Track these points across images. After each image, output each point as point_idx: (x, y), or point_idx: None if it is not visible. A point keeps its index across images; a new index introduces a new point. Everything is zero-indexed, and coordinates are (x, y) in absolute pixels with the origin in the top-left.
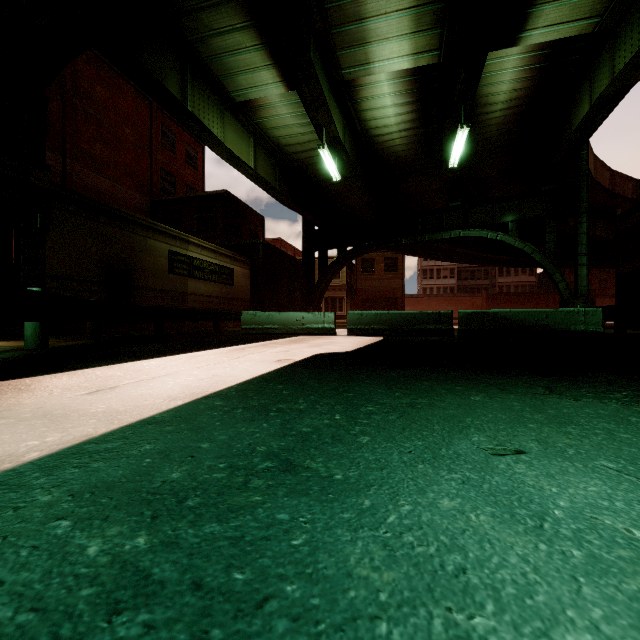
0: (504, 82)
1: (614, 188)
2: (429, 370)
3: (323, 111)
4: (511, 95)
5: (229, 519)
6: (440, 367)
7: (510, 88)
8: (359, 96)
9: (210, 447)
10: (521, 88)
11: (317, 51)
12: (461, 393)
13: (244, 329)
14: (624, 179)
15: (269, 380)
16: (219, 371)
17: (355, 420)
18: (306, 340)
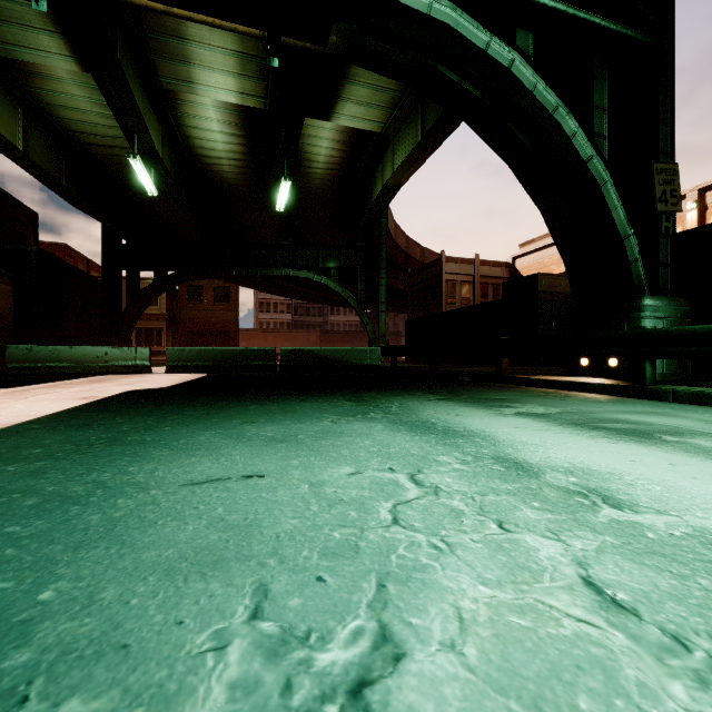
0: (323, 146)
1: (408, 251)
2: (233, 396)
3: (135, 117)
4: (329, 159)
5: (87, 454)
6: (244, 393)
7: (328, 153)
8: (181, 110)
9: (52, 442)
10: (336, 156)
11: (127, 46)
12: (245, 406)
13: (11, 368)
14: (415, 245)
15: (81, 411)
16: (12, 409)
17: (163, 422)
18: (113, 379)
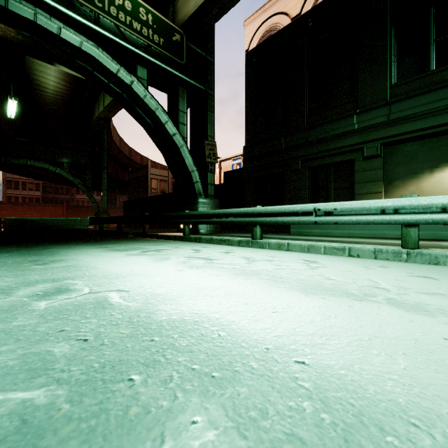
0: (50, 80)
1: (131, 156)
2: None
3: None
4: (57, 89)
5: None
6: None
7: (56, 85)
8: None
9: None
10: (63, 88)
11: None
12: None
13: None
14: (136, 153)
15: None
16: None
17: None
18: None
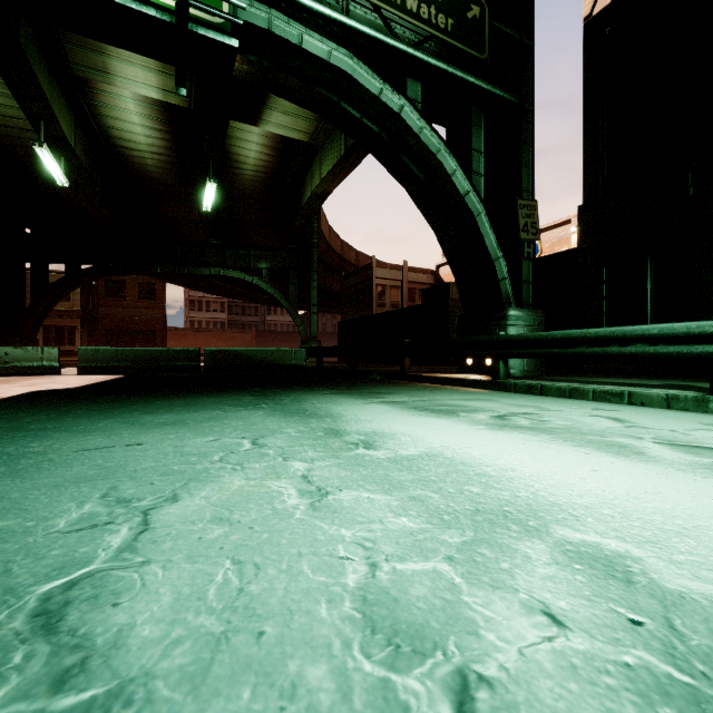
0: (251, 150)
1: (343, 254)
2: (144, 394)
3: (41, 104)
4: (259, 162)
5: None
6: (155, 392)
7: (257, 156)
8: (96, 99)
9: None
10: (266, 160)
11: (31, 28)
12: (152, 401)
13: None
14: (350, 248)
15: None
16: None
17: (66, 415)
18: (14, 381)
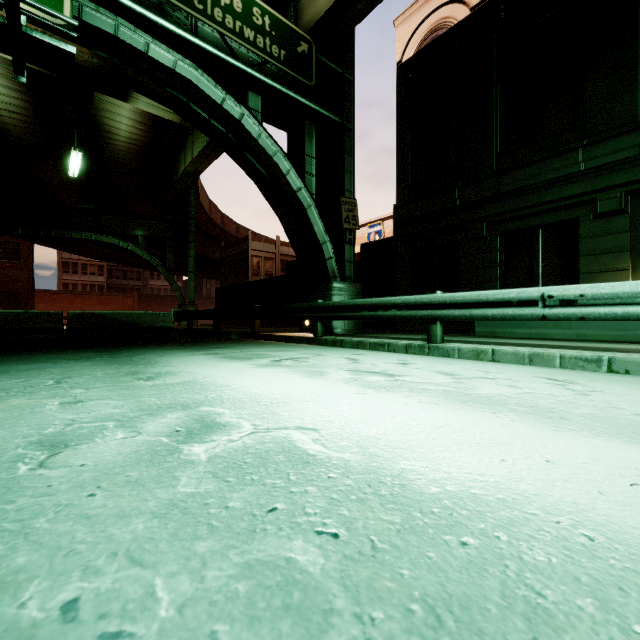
0: (123, 123)
1: (224, 226)
2: None
3: None
4: (131, 135)
5: None
6: None
7: (129, 129)
8: None
9: None
10: (138, 134)
11: None
12: None
13: None
14: (230, 221)
15: None
16: None
17: None
18: None
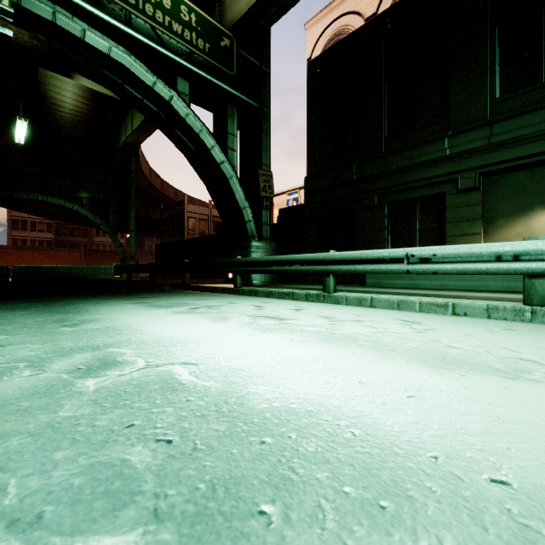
0: (67, 96)
1: (163, 190)
2: None
3: None
4: (75, 108)
5: None
6: None
7: (73, 103)
8: None
9: None
10: (82, 107)
11: None
12: None
13: None
14: (169, 186)
15: None
16: None
17: None
18: None
